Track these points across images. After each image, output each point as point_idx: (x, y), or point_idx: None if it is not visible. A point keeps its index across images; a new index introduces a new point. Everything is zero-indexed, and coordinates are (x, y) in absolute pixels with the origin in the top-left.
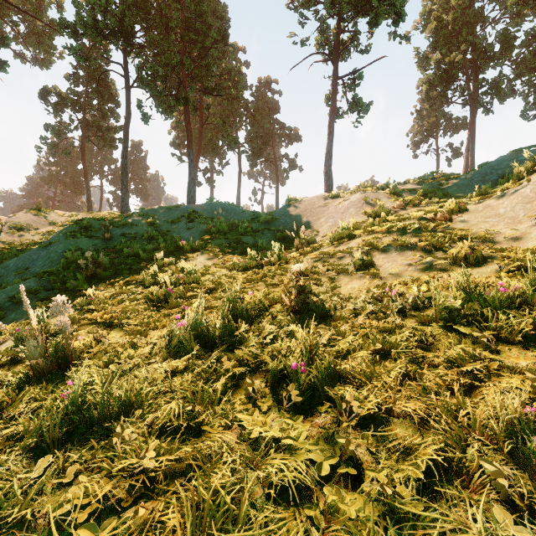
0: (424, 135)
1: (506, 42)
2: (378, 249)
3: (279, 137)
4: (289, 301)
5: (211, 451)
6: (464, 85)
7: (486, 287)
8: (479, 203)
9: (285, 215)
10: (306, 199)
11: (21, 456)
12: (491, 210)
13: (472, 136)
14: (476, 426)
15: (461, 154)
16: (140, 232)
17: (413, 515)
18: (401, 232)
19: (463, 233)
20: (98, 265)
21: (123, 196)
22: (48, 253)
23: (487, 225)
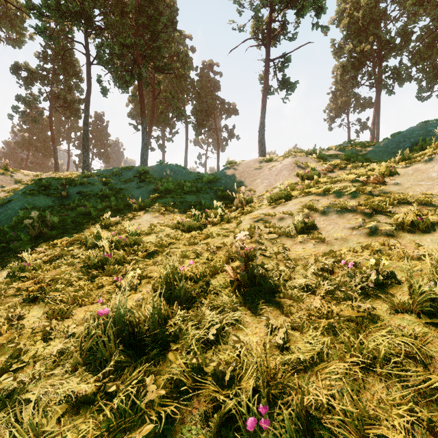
0: (338, 111)
1: (405, 36)
2: (317, 211)
3: (220, 111)
4: (233, 272)
5: None
6: (371, 71)
7: None
8: (407, 166)
9: (225, 176)
10: (243, 162)
11: None
12: (421, 174)
13: (378, 112)
14: None
15: (367, 127)
16: (95, 190)
17: None
18: (337, 194)
19: (402, 196)
20: (45, 224)
21: (84, 158)
22: (6, 210)
23: (422, 188)
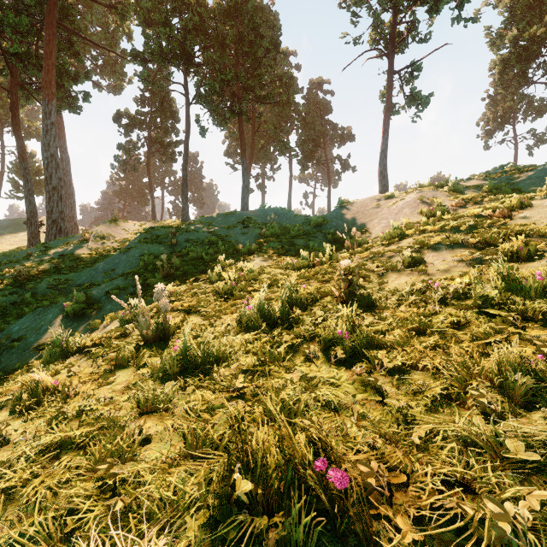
0: (498, 122)
1: None
2: (428, 248)
3: (331, 139)
4: (338, 293)
5: (279, 382)
6: None
7: (525, 278)
8: (546, 197)
9: (336, 218)
10: (358, 201)
11: (153, 382)
12: None
13: None
14: (481, 373)
15: (545, 141)
16: (201, 238)
17: (419, 418)
18: (455, 230)
19: (520, 229)
20: (171, 266)
21: (183, 205)
22: (127, 257)
23: None
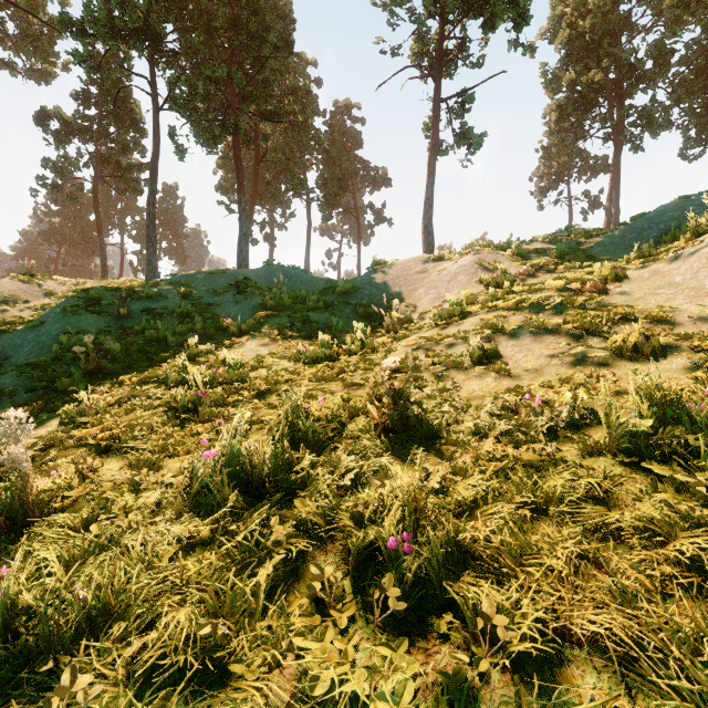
0: (552, 179)
1: (660, 57)
2: (504, 333)
3: (361, 180)
4: (378, 413)
5: None
6: (605, 114)
7: (685, 396)
8: (642, 267)
9: (370, 284)
10: (398, 263)
11: None
12: (661, 278)
13: (616, 180)
14: None
15: (600, 205)
16: (169, 306)
17: None
18: (535, 308)
19: (627, 310)
20: (103, 355)
21: (149, 257)
22: (37, 336)
23: (660, 299)
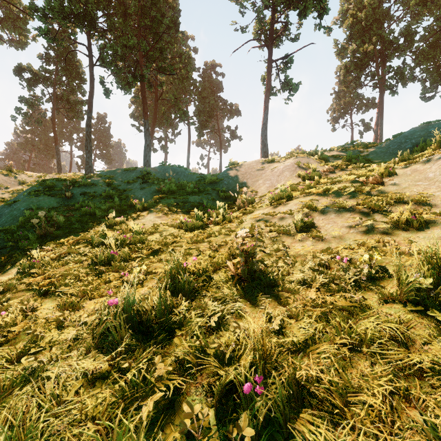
0: (341, 112)
1: (408, 36)
2: (316, 211)
3: (222, 112)
4: (234, 268)
5: None
6: (374, 71)
7: None
8: (405, 167)
9: (227, 177)
10: (246, 163)
11: None
12: (419, 174)
13: (381, 113)
14: None
15: (370, 128)
16: (99, 191)
17: None
18: (337, 194)
19: (399, 195)
20: (52, 224)
21: (87, 159)
22: (11, 210)
23: (419, 188)
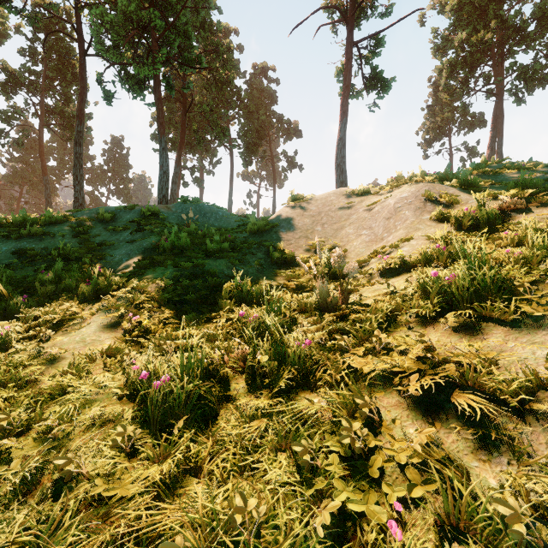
0: (436, 132)
1: (543, 18)
2: None
3: (276, 131)
4: None
5: None
6: (488, 73)
7: None
8: None
9: (287, 221)
10: (318, 197)
11: None
12: None
13: (500, 130)
14: None
15: (477, 154)
16: (52, 247)
17: None
18: None
19: None
20: None
21: (76, 194)
22: None
23: None
